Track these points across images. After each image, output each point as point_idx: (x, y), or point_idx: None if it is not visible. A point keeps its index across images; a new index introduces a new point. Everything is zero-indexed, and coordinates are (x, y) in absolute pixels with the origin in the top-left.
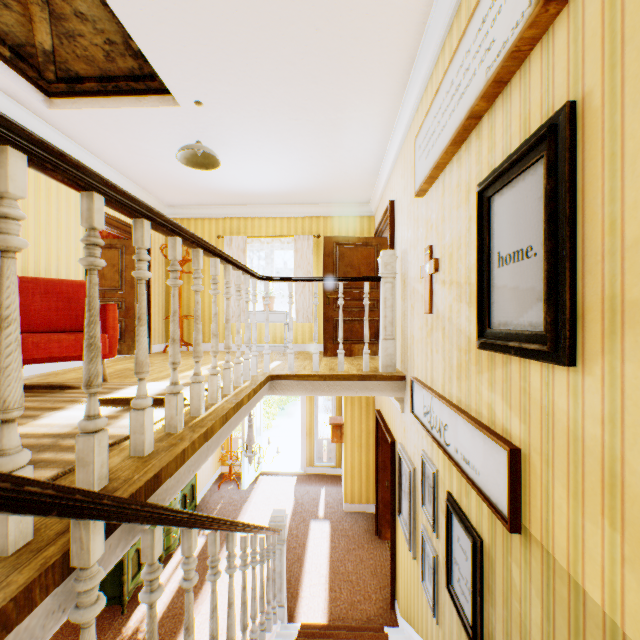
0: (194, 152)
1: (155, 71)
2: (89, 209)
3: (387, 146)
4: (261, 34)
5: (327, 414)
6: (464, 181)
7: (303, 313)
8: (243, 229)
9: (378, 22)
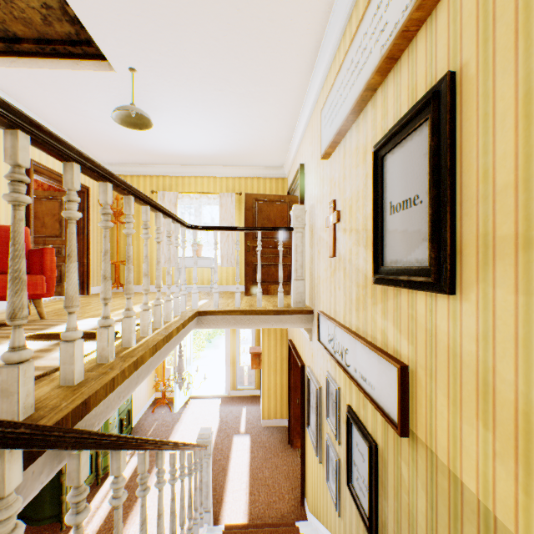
0: (128, 113)
1: (91, 37)
2: (13, 146)
3: (298, 118)
4: (189, 10)
5: (248, 345)
6: (362, 144)
7: (227, 259)
8: (175, 186)
9: (291, 8)
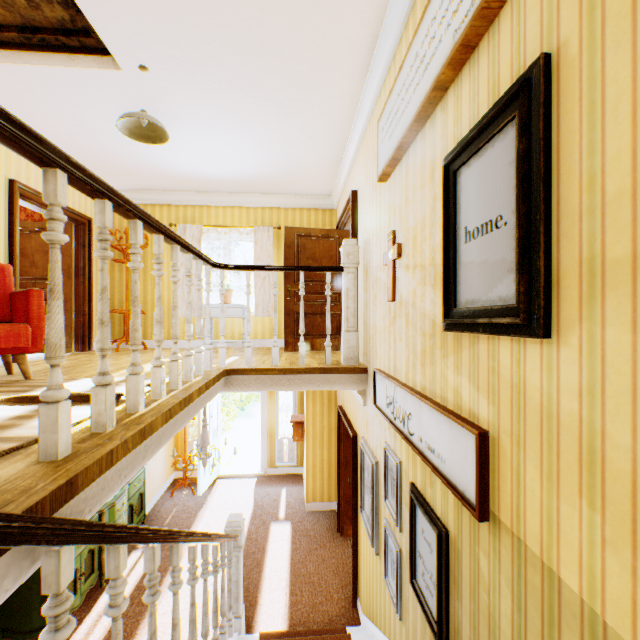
0: (138, 123)
1: (90, 25)
2: None
3: (349, 134)
4: None
5: (289, 413)
6: (429, 159)
7: (263, 307)
8: (198, 218)
9: None
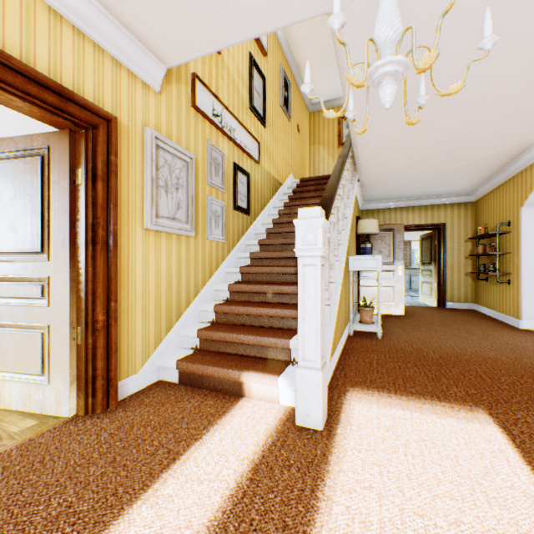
0: None
1: None
2: None
3: None
4: None
5: None
6: None
7: None
8: None
9: None
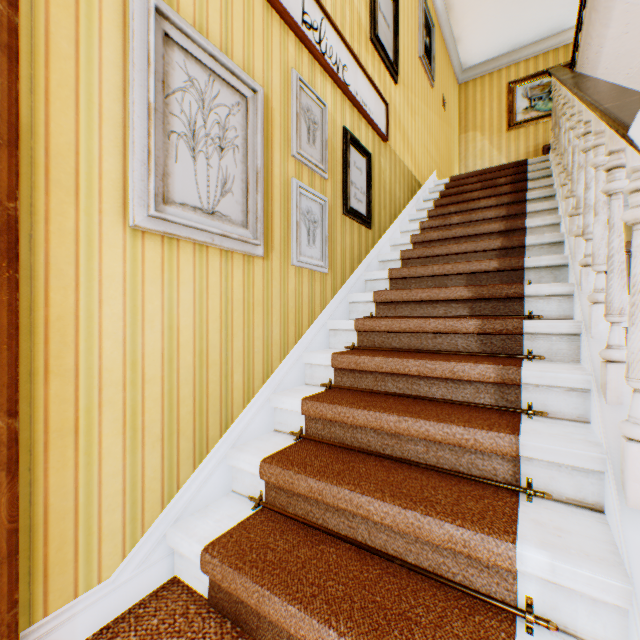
0: None
1: None
2: None
3: None
4: None
5: None
6: None
7: None
8: None
9: None
